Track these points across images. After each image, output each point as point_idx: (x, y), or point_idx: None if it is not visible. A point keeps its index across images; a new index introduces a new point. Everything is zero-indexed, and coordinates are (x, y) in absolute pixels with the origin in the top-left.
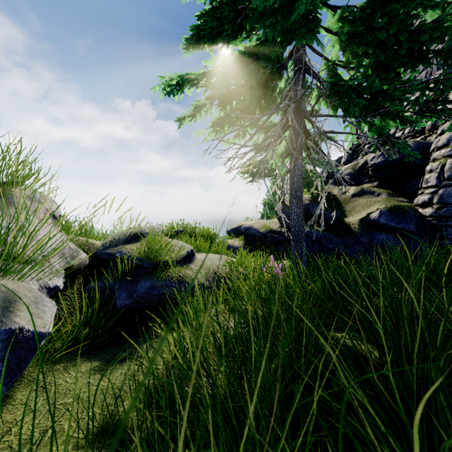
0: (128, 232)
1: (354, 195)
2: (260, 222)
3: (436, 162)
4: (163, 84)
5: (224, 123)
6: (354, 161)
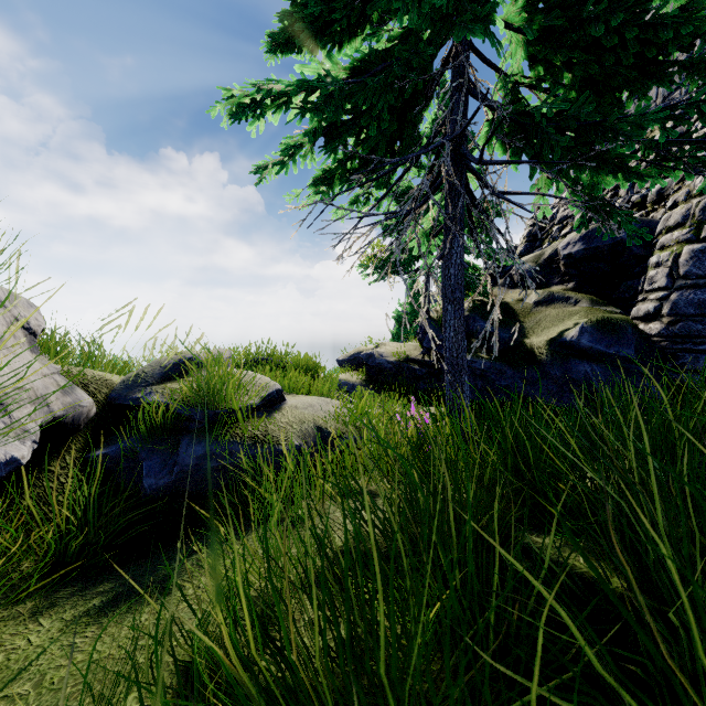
0: (168, 360)
1: (539, 303)
2: (391, 345)
3: (666, 250)
4: (227, 103)
5: (333, 180)
6: (537, 251)
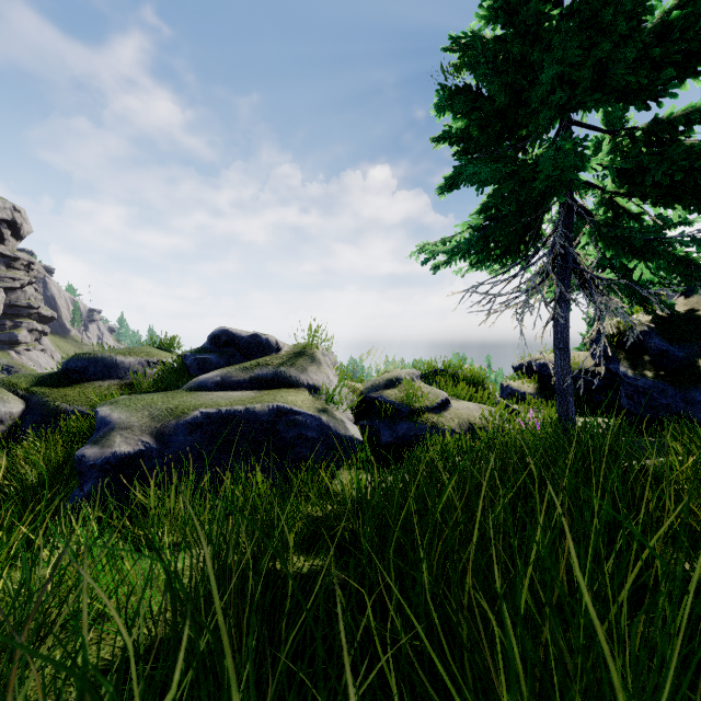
0: (386, 378)
1: None
2: None
3: None
4: (418, 249)
5: (484, 260)
6: None
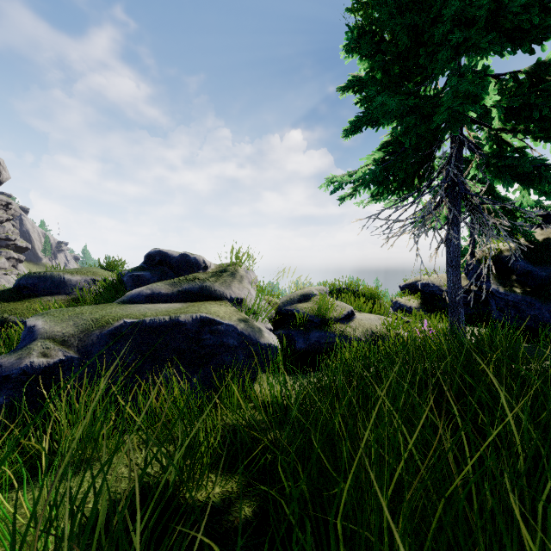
0: (300, 293)
1: None
2: (444, 277)
3: None
4: (328, 181)
5: (383, 192)
6: None
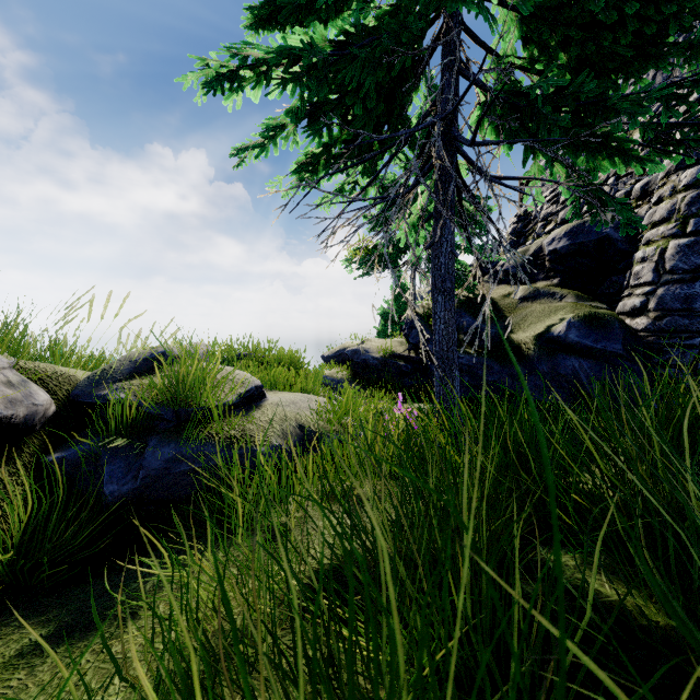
0: (139, 355)
1: (524, 298)
2: (377, 341)
3: (652, 245)
4: (201, 74)
5: (317, 166)
6: (521, 248)
